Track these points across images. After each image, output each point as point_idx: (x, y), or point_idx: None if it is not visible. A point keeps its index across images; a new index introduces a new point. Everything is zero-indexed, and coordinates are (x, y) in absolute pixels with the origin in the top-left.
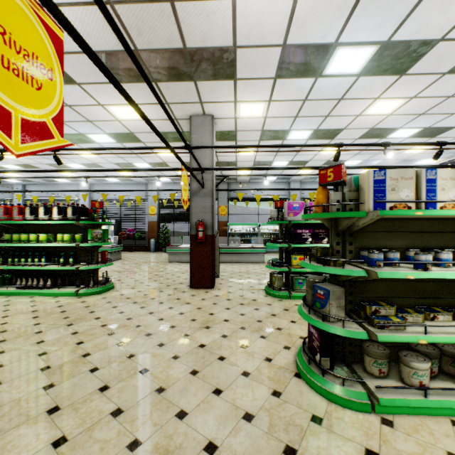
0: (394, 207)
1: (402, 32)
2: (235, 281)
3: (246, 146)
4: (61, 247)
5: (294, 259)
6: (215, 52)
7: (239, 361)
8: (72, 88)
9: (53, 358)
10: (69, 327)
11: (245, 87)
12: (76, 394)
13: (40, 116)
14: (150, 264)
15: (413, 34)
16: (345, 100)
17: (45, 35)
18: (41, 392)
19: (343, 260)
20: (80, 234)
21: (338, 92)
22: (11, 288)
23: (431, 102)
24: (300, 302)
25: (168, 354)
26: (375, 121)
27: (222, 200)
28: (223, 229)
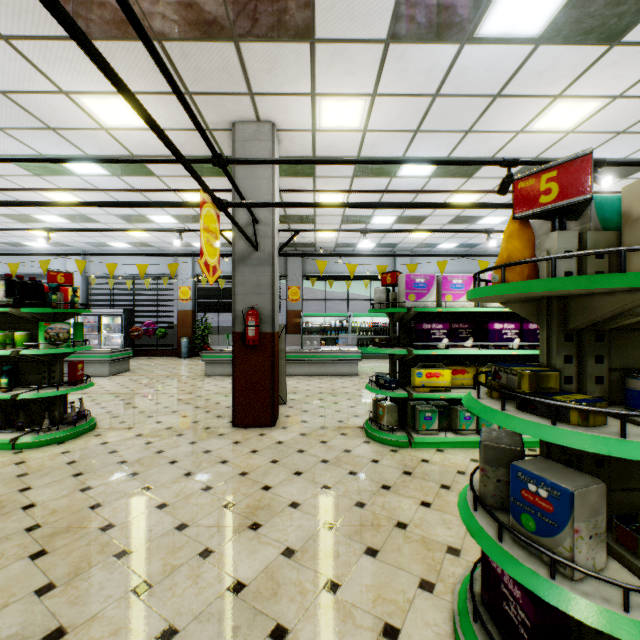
0: None
1: None
2: (313, 411)
3: (333, 161)
4: None
5: (418, 376)
6: None
7: None
8: None
9: None
10: None
11: (331, 60)
12: None
13: None
14: (174, 380)
15: None
16: (503, 98)
17: None
18: None
19: (625, 413)
20: (24, 332)
21: (495, 80)
22: None
23: None
24: (429, 454)
25: (152, 623)
26: (543, 144)
27: (293, 277)
28: (295, 323)
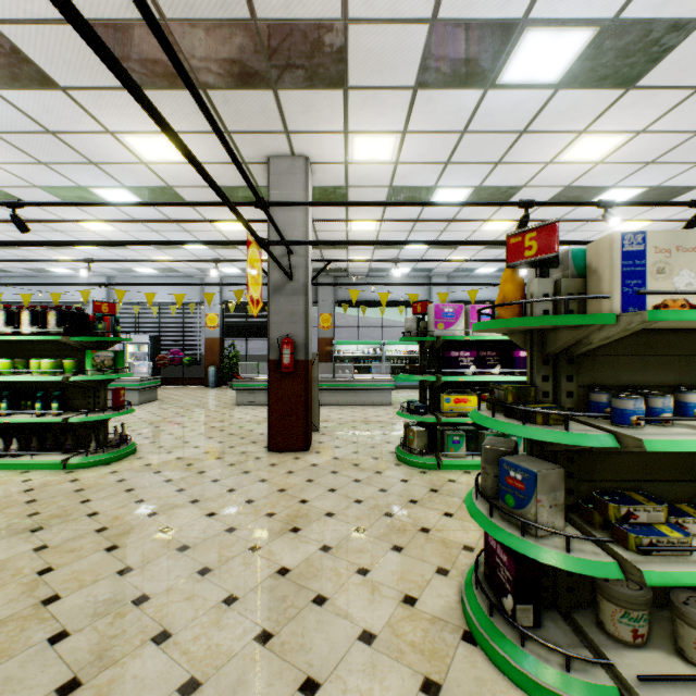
0: (662, 307)
1: (641, 1)
2: (346, 438)
3: (365, 203)
4: (40, 383)
5: (446, 402)
6: (310, 30)
7: (354, 606)
8: (52, 97)
9: None
10: (33, 535)
11: (363, 103)
12: None
13: None
14: (205, 409)
15: (659, 6)
16: (529, 134)
17: None
18: None
19: (567, 414)
20: (73, 359)
21: (520, 119)
22: None
23: (669, 142)
24: (456, 475)
25: (217, 593)
26: (574, 173)
27: (324, 304)
28: (326, 351)
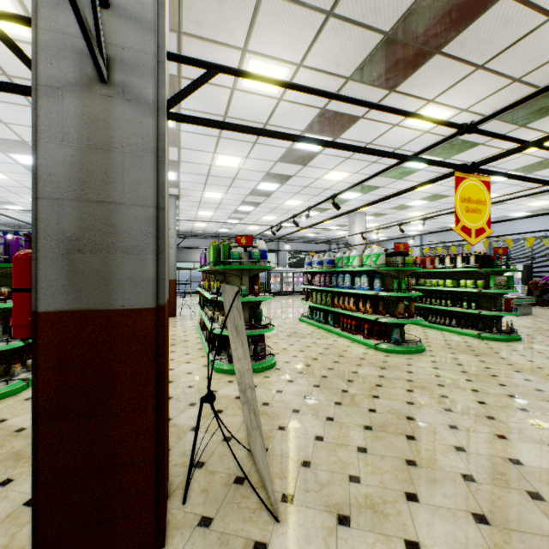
0: None
1: None
2: None
3: None
4: (462, 292)
5: None
6: None
7: None
8: (474, 149)
9: (467, 369)
10: (475, 356)
11: None
12: (488, 390)
13: (480, 224)
14: None
15: None
16: None
17: (482, 186)
18: (463, 380)
19: None
20: (481, 280)
21: None
22: (424, 322)
23: None
24: None
25: None
26: None
27: None
28: None
